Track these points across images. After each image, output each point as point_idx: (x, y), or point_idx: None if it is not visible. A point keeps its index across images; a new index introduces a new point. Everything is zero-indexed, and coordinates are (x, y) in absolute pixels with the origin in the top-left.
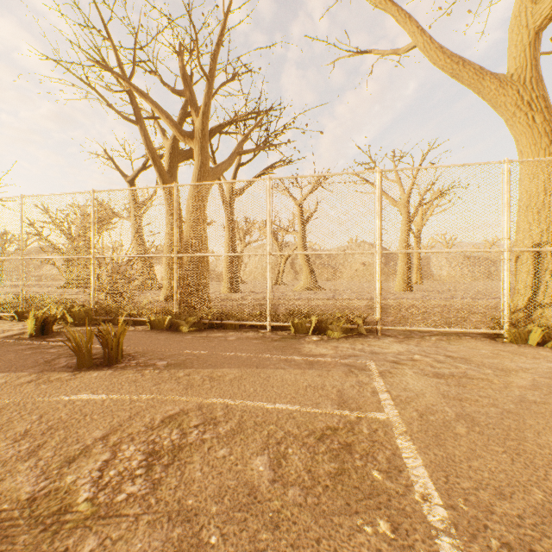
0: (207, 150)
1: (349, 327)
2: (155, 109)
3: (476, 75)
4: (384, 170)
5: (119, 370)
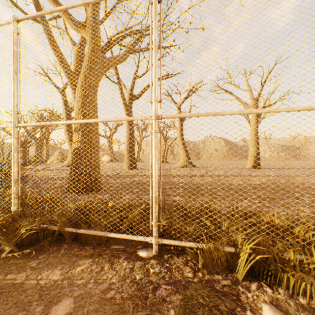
0: (98, 38)
1: None
2: (50, 0)
3: None
4: None
5: None
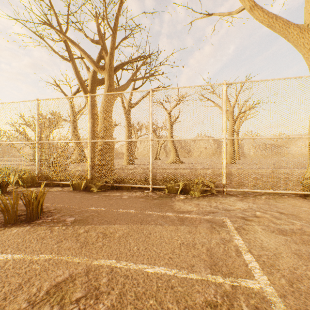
0: (113, 77)
1: (205, 189)
2: (81, 51)
3: (284, 25)
4: (228, 83)
5: (35, 226)
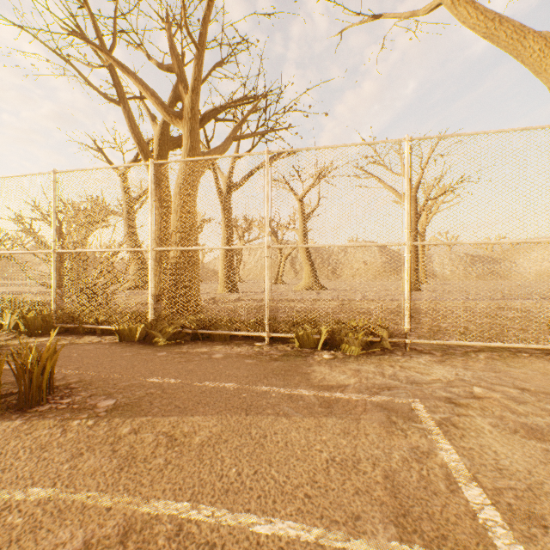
0: (197, 132)
1: (369, 340)
2: (139, 85)
3: (516, 33)
4: (415, 138)
5: (33, 419)
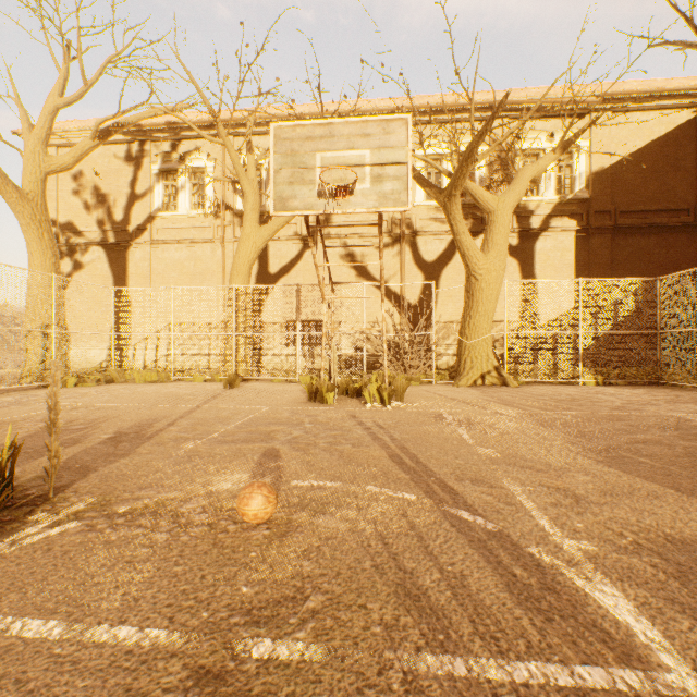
0: None
1: None
2: None
3: (3, 179)
4: None
5: None
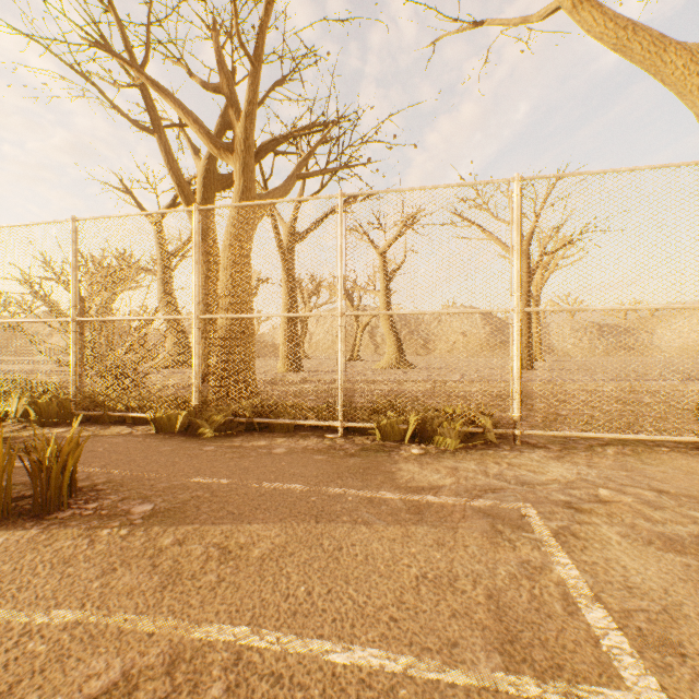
0: (252, 169)
1: (469, 430)
2: (178, 109)
3: (654, 45)
4: (526, 177)
5: (53, 528)
